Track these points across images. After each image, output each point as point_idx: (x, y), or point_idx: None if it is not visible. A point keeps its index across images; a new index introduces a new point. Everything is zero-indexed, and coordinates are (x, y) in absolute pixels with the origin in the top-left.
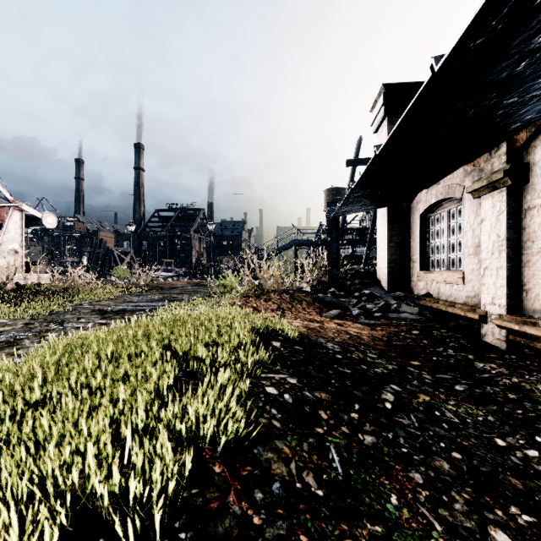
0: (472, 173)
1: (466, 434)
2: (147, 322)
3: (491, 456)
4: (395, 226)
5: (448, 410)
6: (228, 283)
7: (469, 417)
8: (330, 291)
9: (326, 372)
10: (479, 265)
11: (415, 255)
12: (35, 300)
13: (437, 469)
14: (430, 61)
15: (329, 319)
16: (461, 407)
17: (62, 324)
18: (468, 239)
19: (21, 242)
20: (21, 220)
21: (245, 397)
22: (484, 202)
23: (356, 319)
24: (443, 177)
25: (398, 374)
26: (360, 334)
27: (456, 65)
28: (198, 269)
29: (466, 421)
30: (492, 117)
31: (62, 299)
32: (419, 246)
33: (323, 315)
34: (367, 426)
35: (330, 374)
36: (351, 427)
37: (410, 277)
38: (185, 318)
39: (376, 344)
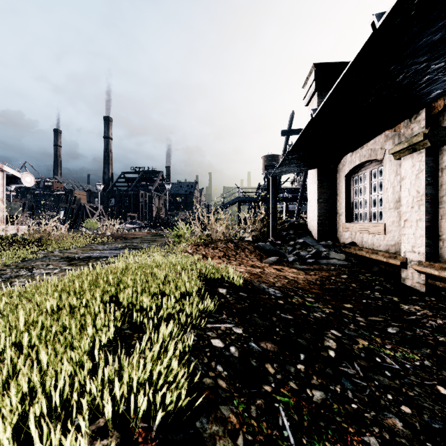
0: (392, 138)
1: (409, 383)
2: (100, 271)
3: (439, 408)
4: (324, 184)
5: (387, 355)
6: (182, 233)
7: (407, 362)
8: (269, 240)
9: (270, 319)
10: (399, 217)
11: (341, 210)
12: (11, 248)
13: (391, 430)
14: (371, 18)
15: (268, 264)
16: (398, 351)
17: (31, 270)
18: (389, 195)
19: (2, 198)
20: (2, 179)
21: (189, 353)
22: (405, 162)
23: (291, 264)
24: (367, 142)
25: (335, 318)
26: (297, 278)
27: (397, 21)
28: (157, 221)
29: (405, 367)
30: (418, 82)
31: (36, 248)
32: (345, 202)
33: (263, 261)
34: (314, 379)
35: (274, 321)
36: (298, 381)
37: (336, 228)
38: (137, 266)
39: (311, 288)
